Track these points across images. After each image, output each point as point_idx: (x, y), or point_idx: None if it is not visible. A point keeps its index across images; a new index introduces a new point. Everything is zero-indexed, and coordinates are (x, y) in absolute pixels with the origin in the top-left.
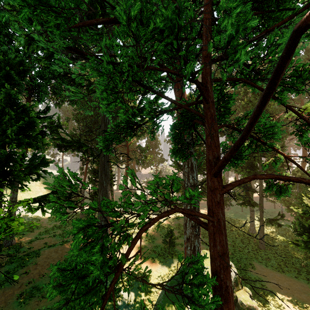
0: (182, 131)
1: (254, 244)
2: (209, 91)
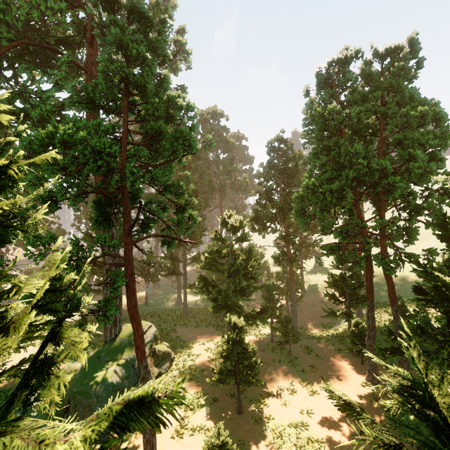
0: (106, 207)
1: (179, 314)
2: (125, 188)
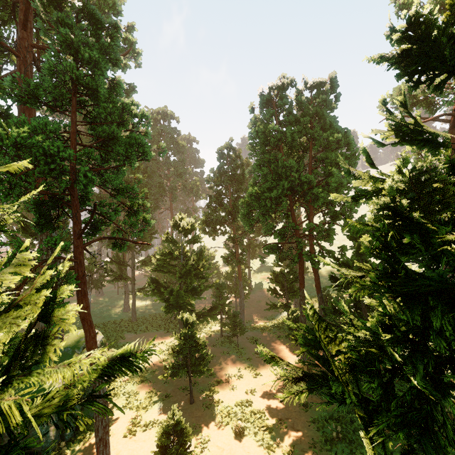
0: (51, 209)
1: (127, 320)
2: (75, 190)
